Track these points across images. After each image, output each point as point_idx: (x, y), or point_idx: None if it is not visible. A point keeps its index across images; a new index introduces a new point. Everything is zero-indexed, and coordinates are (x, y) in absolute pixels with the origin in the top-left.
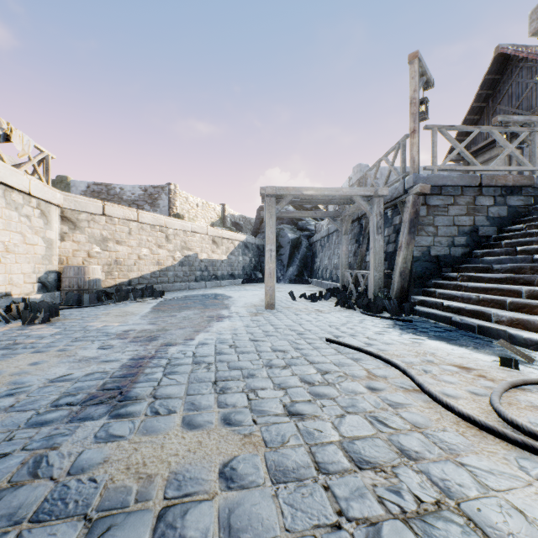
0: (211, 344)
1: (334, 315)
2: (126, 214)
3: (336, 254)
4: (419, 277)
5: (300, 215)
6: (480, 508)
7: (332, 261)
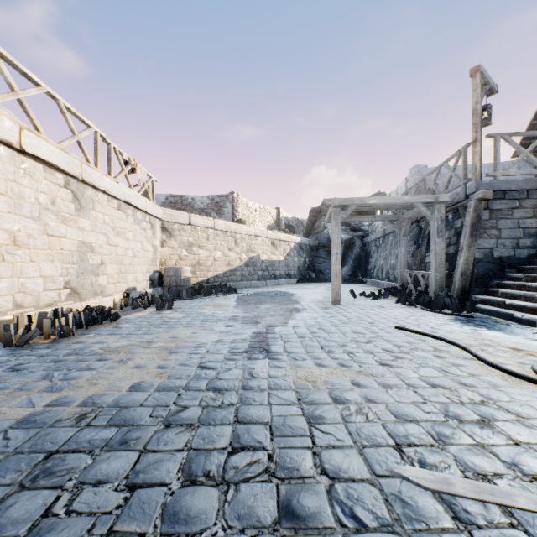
0: (303, 327)
1: (397, 311)
2: (205, 223)
3: (393, 254)
4: (481, 278)
5: (359, 220)
6: (508, 404)
7: (388, 262)
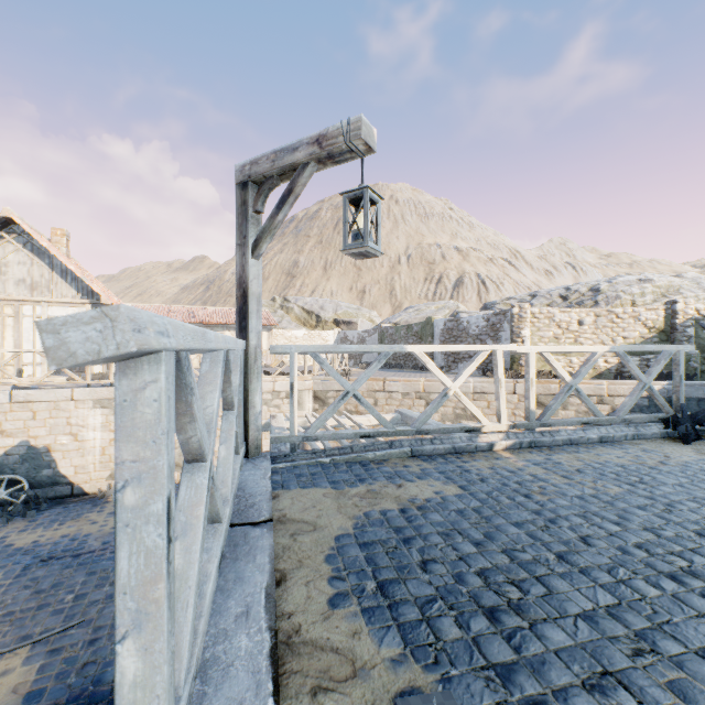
0: None
1: None
2: (370, 386)
3: None
4: None
5: None
6: None
7: None
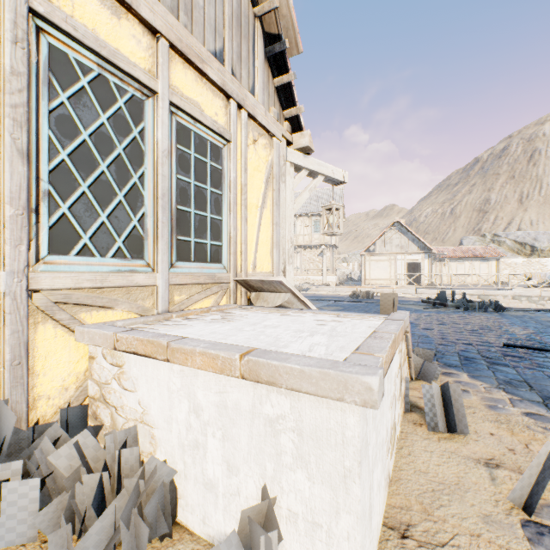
0: None
1: None
2: None
3: None
4: None
5: None
6: None
7: None
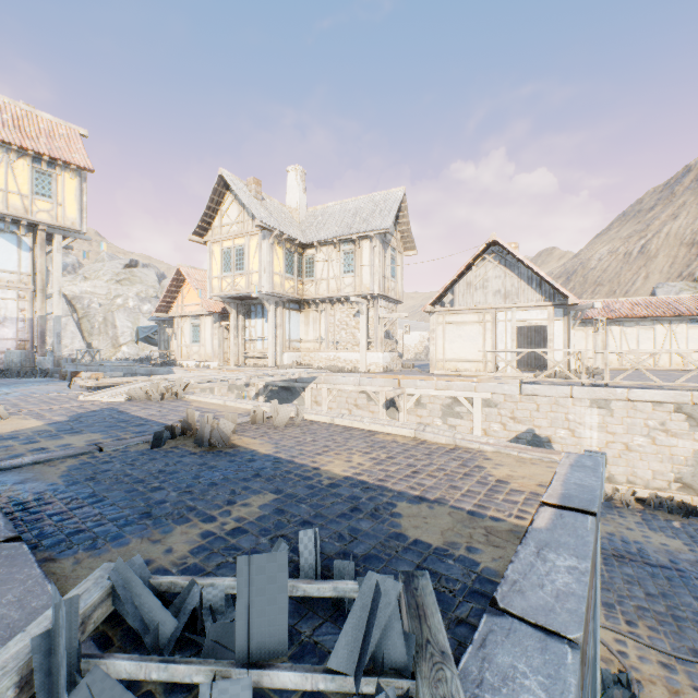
0: None
1: None
2: None
3: None
4: None
5: None
6: None
7: None
